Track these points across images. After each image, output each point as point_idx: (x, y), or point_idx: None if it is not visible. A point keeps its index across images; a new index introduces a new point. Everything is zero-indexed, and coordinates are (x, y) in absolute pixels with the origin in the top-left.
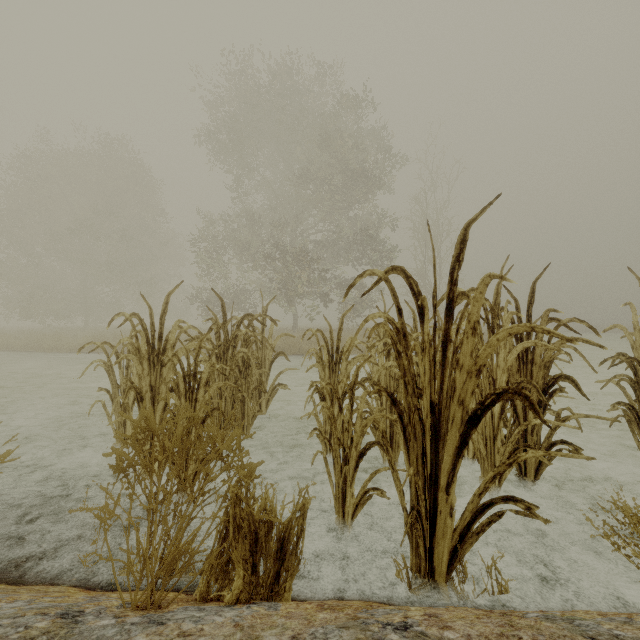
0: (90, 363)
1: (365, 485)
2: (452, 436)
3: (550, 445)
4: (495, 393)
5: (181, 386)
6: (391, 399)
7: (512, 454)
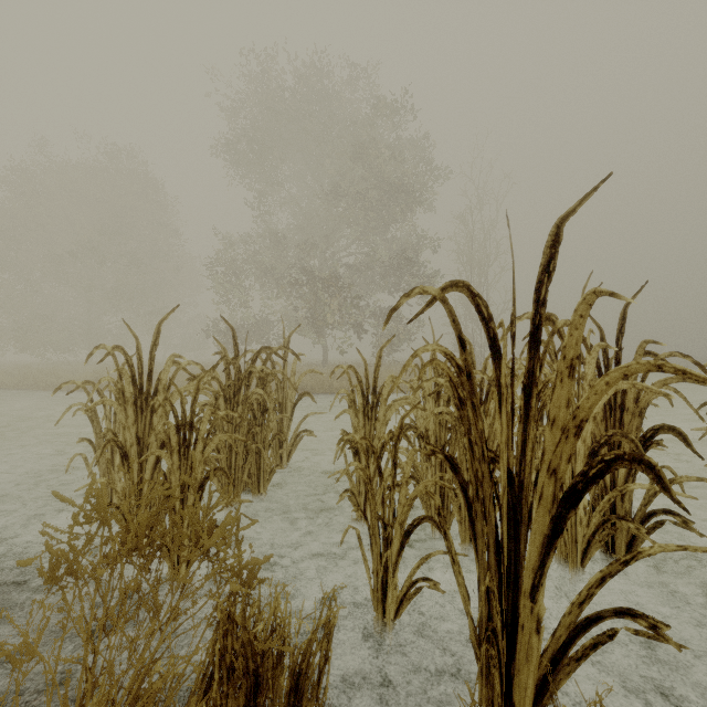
0: (68, 407)
1: (412, 574)
2: (539, 519)
3: (648, 515)
4: (603, 460)
5: (173, 440)
6: (450, 464)
7: (600, 527)
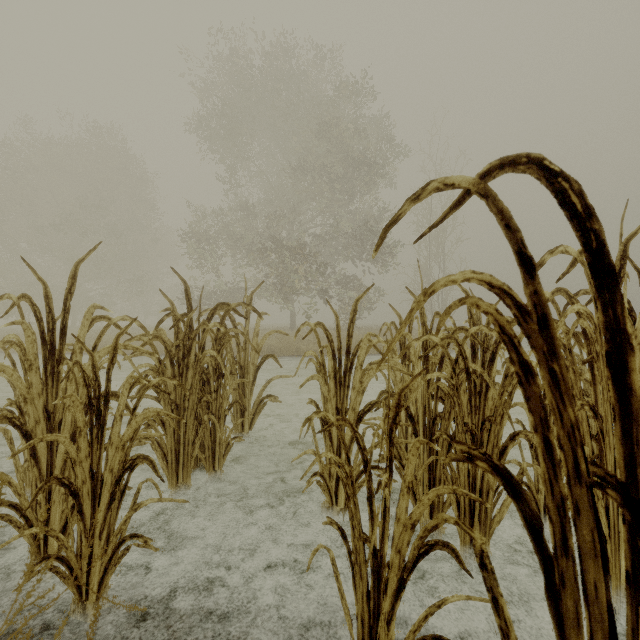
0: None
1: (417, 629)
2: None
3: None
4: None
5: (78, 418)
6: (504, 479)
7: None
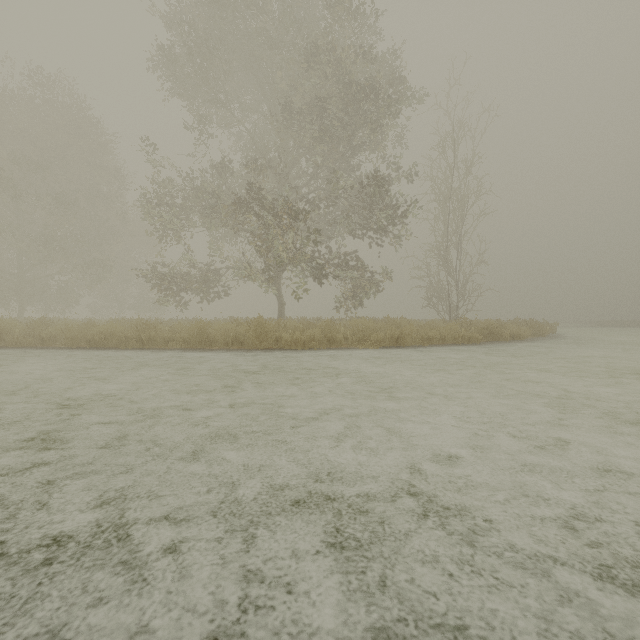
0: None
1: None
2: None
3: None
4: None
5: None
6: None
7: None
